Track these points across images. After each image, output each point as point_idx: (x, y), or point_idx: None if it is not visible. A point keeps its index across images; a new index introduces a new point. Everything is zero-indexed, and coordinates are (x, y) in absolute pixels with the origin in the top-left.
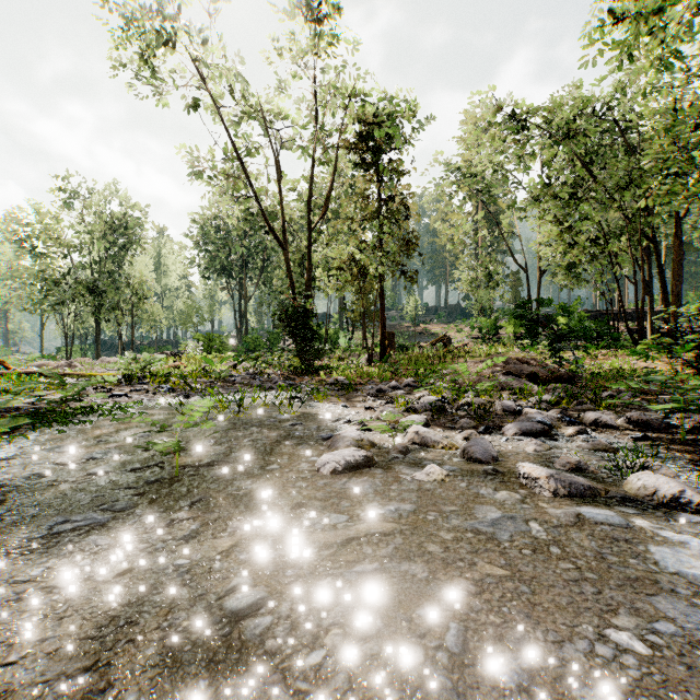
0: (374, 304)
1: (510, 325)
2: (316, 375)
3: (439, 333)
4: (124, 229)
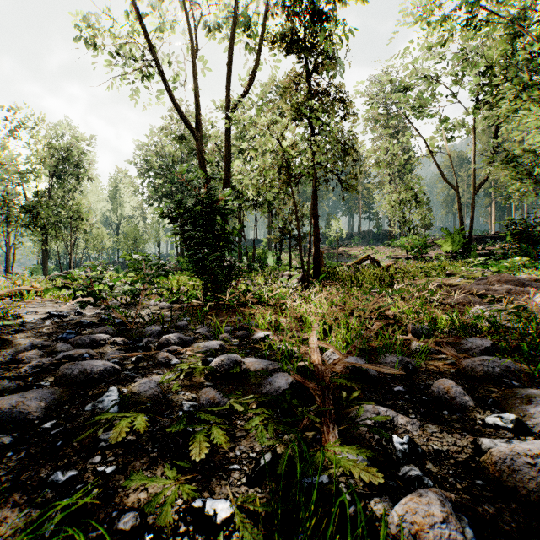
0: (312, 207)
1: (446, 243)
2: (220, 312)
3: (356, 254)
4: (68, 157)
